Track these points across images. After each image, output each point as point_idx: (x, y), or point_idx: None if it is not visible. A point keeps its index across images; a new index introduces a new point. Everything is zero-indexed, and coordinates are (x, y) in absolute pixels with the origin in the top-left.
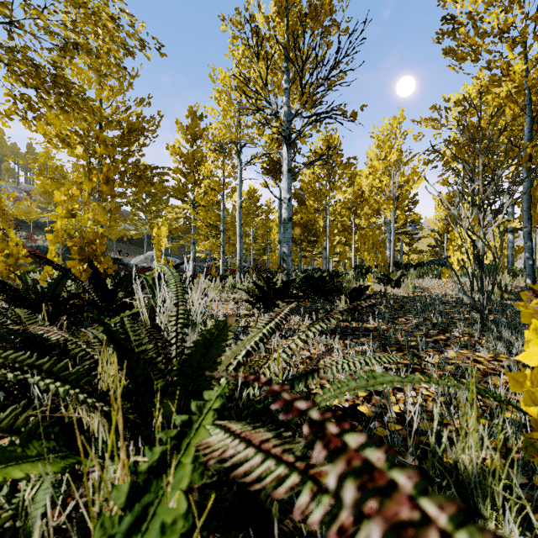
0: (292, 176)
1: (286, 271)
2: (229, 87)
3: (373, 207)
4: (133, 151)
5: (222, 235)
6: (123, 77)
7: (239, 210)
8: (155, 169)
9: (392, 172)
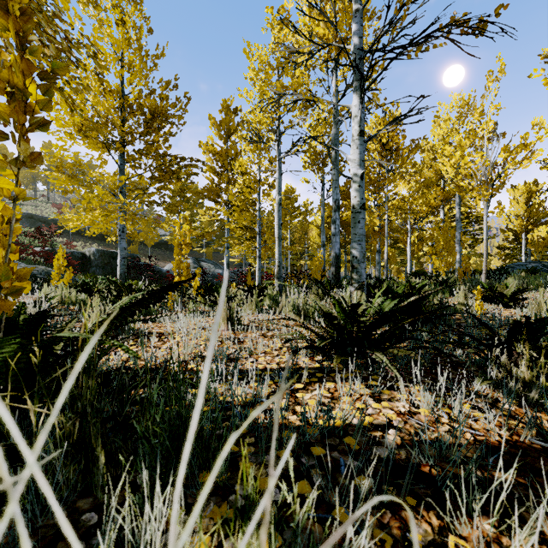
0: (365, 141)
1: (357, 284)
2: (266, 64)
3: (431, 203)
4: (158, 142)
5: (258, 238)
6: (145, 54)
7: (277, 208)
8: (182, 161)
9: (486, 148)
